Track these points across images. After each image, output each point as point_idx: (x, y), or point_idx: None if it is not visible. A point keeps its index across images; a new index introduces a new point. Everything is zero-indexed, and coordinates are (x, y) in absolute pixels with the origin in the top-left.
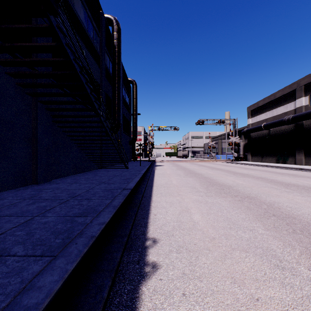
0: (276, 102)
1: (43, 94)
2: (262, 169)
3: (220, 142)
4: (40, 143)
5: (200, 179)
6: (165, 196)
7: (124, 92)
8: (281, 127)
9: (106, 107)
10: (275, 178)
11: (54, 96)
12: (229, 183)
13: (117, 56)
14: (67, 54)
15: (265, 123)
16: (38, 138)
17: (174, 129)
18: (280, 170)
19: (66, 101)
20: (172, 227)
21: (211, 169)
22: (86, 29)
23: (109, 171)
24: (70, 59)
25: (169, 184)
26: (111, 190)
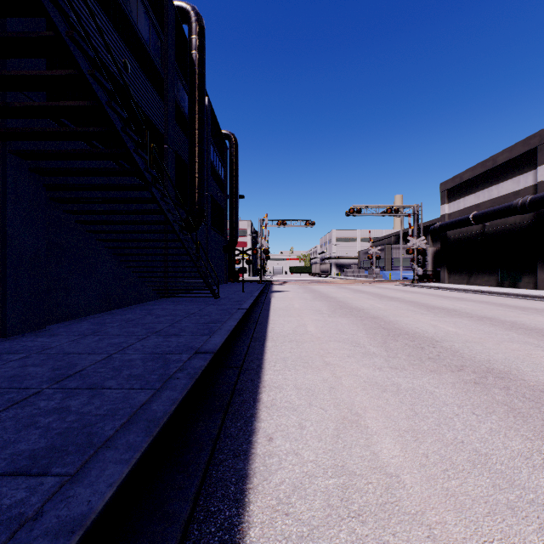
0: (498, 172)
1: (16, 132)
2: (476, 299)
3: (388, 248)
4: (13, 245)
5: (364, 321)
6: (295, 369)
7: (213, 154)
8: (506, 219)
9: (177, 180)
10: (517, 319)
11: (42, 139)
12: (427, 331)
13: (199, 80)
14: (46, 14)
15: (475, 212)
16: (9, 233)
17: (305, 224)
18: (513, 300)
19: (70, 151)
20: (323, 503)
21: (379, 298)
22: (134, 20)
23: (179, 304)
24: (58, 31)
25: (300, 334)
26: (165, 356)
